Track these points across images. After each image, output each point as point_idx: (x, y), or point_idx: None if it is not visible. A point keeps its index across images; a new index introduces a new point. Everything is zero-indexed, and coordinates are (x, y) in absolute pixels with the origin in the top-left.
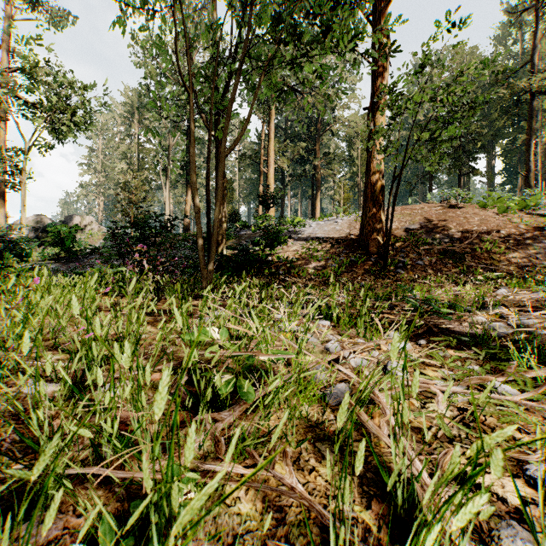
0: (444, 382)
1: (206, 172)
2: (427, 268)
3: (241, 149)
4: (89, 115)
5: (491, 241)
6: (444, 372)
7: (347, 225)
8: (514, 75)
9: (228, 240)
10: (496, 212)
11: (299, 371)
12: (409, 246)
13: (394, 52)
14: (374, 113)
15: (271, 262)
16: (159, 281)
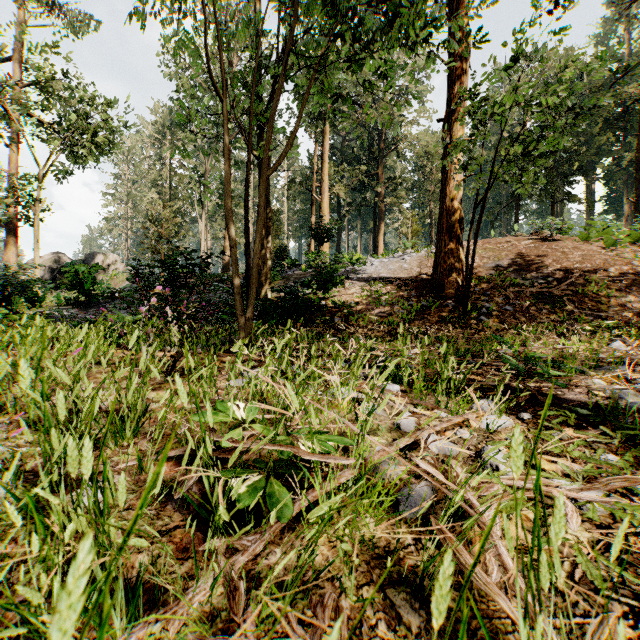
0: (570, 483)
1: (245, 198)
2: (518, 315)
3: (287, 170)
4: (112, 136)
5: (597, 281)
6: (567, 466)
7: (417, 263)
8: (633, 69)
9: (273, 281)
10: (602, 246)
11: (360, 464)
12: (493, 287)
13: (479, 43)
14: (450, 126)
15: (325, 307)
16: (176, 333)
